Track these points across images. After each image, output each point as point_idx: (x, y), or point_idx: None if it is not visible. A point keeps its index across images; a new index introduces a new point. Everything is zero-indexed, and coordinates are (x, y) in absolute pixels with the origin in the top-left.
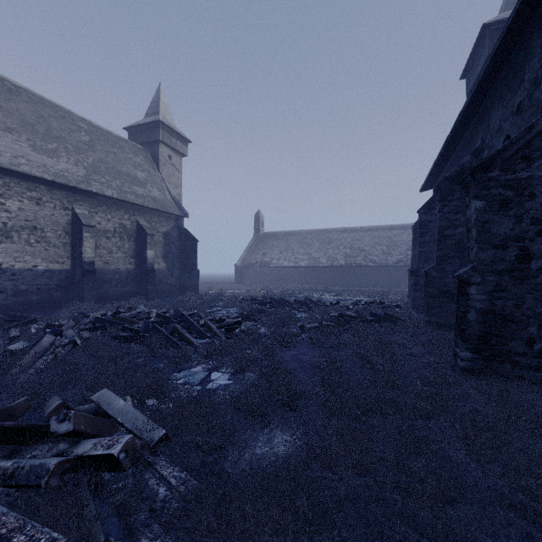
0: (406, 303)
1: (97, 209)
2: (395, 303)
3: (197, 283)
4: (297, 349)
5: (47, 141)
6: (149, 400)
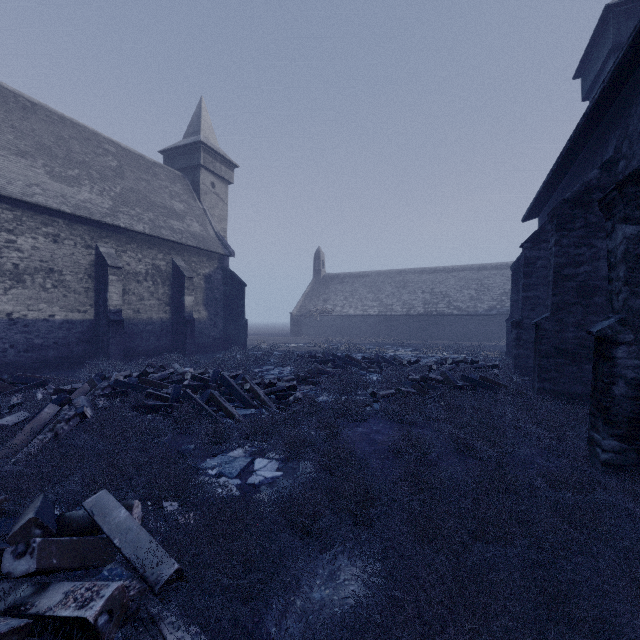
0: (505, 362)
1: (126, 247)
2: (492, 363)
3: (245, 335)
4: (368, 424)
5: (66, 167)
6: (167, 503)
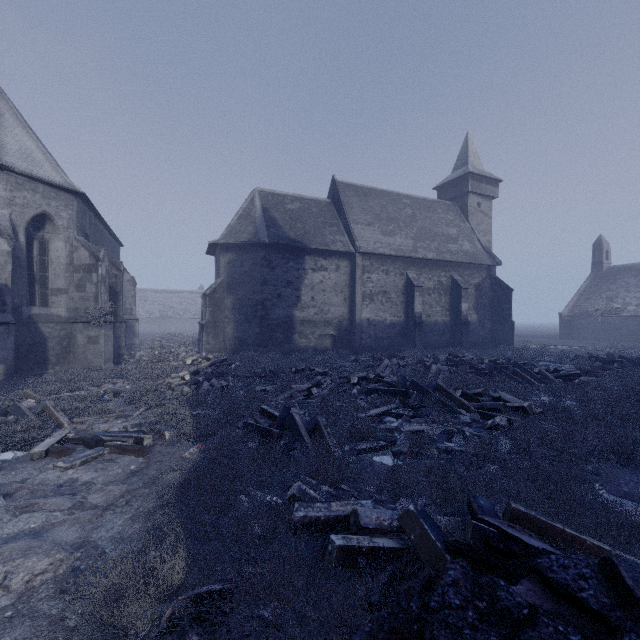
0: None
1: (422, 271)
2: None
3: (512, 336)
4: None
5: (388, 225)
6: None
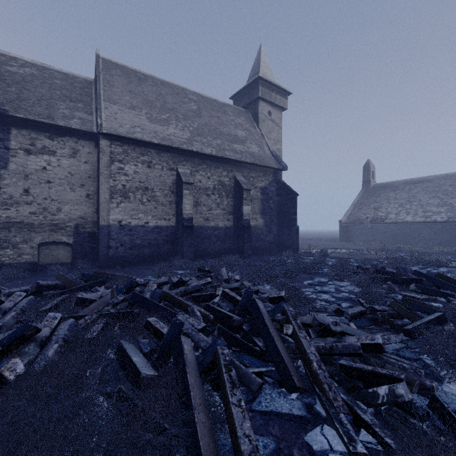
0: None
1: (198, 168)
2: None
3: (296, 240)
4: None
5: (161, 113)
6: None
